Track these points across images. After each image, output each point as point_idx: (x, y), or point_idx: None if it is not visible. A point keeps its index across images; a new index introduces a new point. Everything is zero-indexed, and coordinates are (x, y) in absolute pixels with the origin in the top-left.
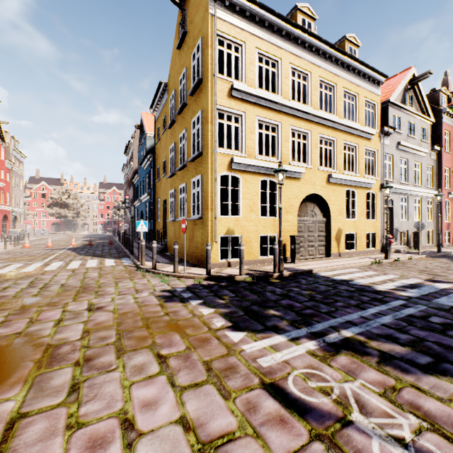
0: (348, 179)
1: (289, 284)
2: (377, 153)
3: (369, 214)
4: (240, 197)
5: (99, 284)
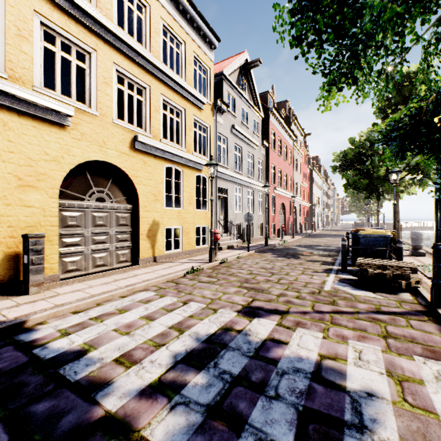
0: (168, 150)
1: None
2: (210, 129)
3: (200, 202)
4: None
5: None
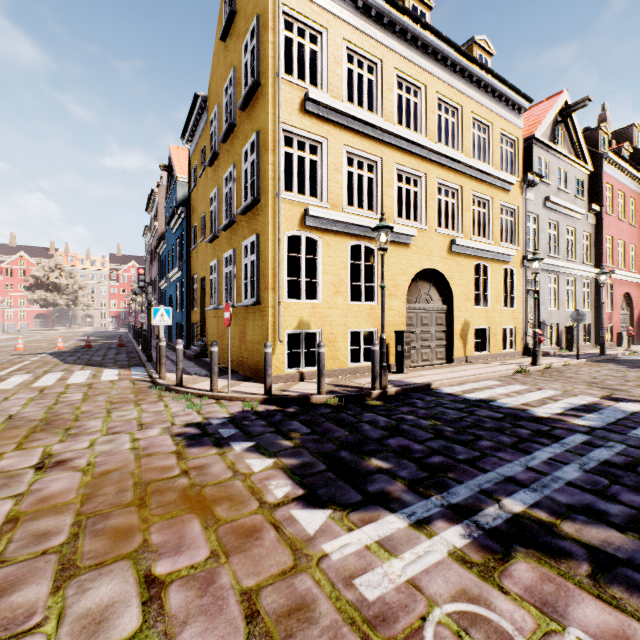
0: (479, 247)
1: (397, 408)
2: (518, 211)
3: (506, 299)
4: (319, 271)
5: (77, 415)
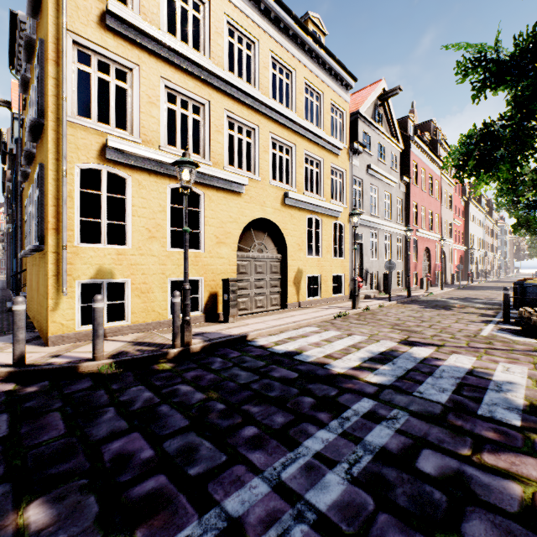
0: (310, 202)
1: (184, 373)
2: (346, 174)
3: (336, 250)
4: (128, 213)
5: None
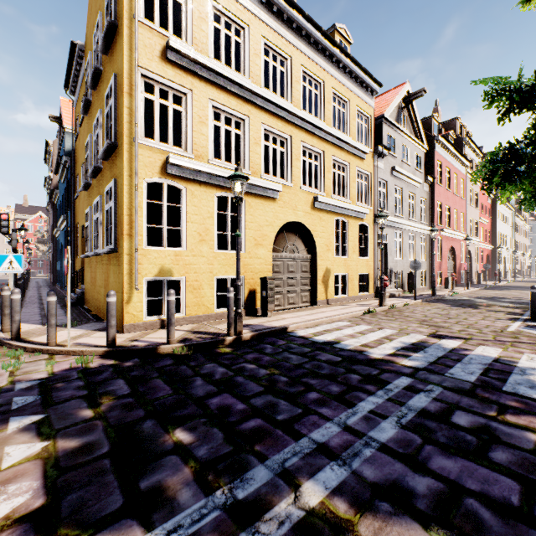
0: (338, 205)
1: (244, 355)
2: (371, 177)
3: (362, 250)
4: (183, 220)
5: None
